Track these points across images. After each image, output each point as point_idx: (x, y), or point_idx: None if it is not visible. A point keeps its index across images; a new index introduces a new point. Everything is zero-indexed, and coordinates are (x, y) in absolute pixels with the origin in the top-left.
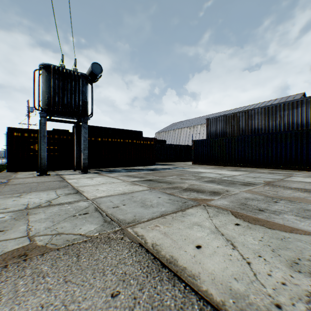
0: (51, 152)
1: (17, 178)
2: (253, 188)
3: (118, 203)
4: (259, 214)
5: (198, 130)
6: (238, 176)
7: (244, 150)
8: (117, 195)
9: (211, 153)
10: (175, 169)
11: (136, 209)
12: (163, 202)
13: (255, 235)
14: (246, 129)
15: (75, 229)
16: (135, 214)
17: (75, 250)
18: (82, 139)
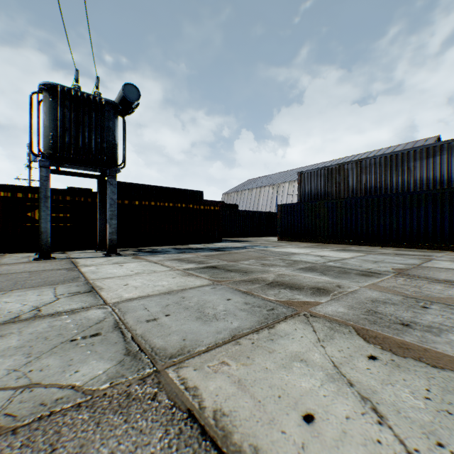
0: (60, 222)
1: (1, 264)
2: (380, 281)
3: (158, 311)
4: (405, 333)
5: (285, 190)
6: (350, 259)
7: (355, 219)
8: (157, 295)
9: (305, 224)
10: (253, 248)
11: (188, 325)
12: (235, 310)
13: (413, 384)
14: (358, 188)
15: (65, 373)
16: (185, 334)
17: (51, 431)
18: (108, 202)
